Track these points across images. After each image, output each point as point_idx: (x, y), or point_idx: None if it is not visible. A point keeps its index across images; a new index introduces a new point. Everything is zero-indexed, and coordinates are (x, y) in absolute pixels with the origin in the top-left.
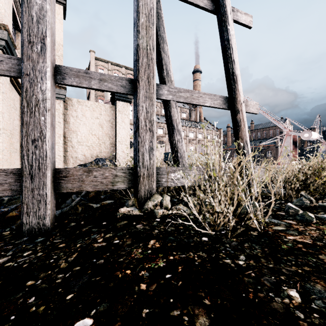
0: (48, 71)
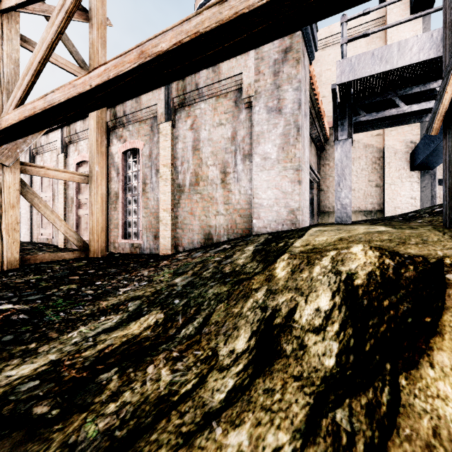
0: (436, 184)
